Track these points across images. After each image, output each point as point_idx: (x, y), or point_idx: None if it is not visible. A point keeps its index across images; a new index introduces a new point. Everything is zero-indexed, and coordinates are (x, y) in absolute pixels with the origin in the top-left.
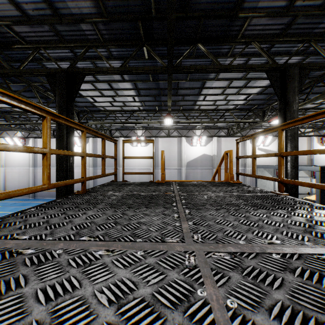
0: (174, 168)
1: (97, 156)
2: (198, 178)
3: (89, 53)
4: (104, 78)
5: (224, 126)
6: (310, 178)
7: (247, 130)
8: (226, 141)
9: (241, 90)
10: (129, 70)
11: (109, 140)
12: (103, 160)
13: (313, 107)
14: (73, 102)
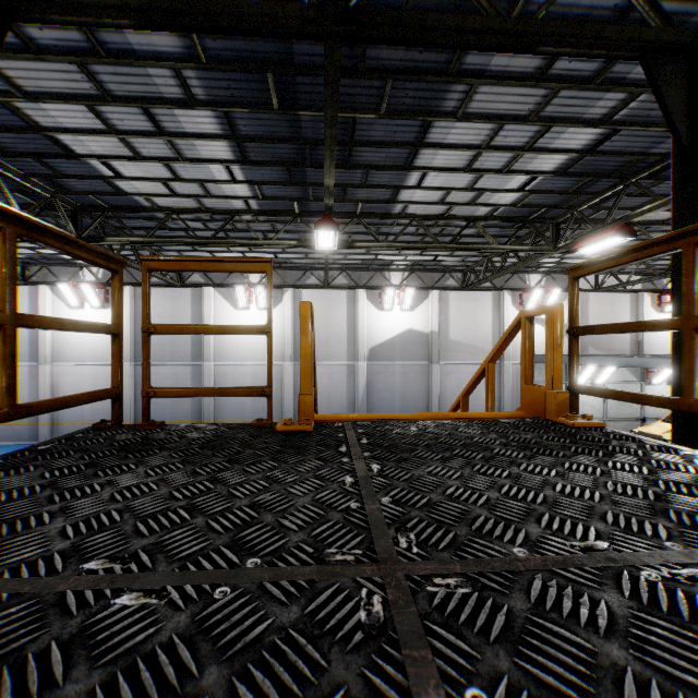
0: (339, 362)
1: None
2: (396, 386)
3: None
4: (127, 89)
5: (455, 265)
6: (640, 384)
7: (505, 276)
8: (460, 301)
9: (519, 160)
10: (183, 10)
11: (58, 247)
12: (2, 339)
13: (666, 221)
14: None
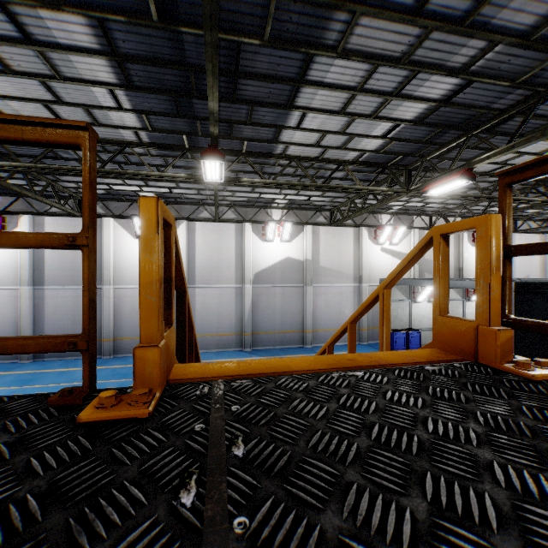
0: (228, 285)
1: None
2: (276, 305)
3: None
4: None
5: (325, 205)
6: (462, 301)
7: (363, 215)
8: (328, 234)
9: (386, 106)
10: None
11: None
12: None
13: (489, 172)
14: None
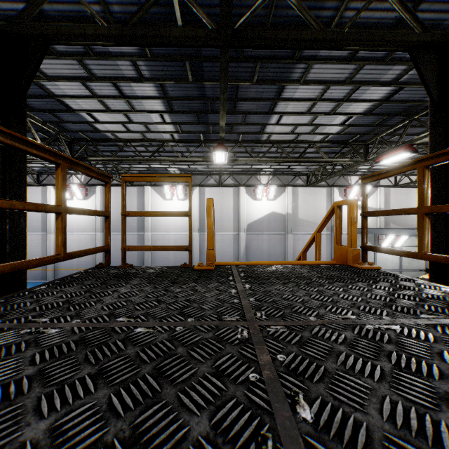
0: (228, 233)
1: (28, 208)
2: (264, 248)
3: (64, 5)
4: (104, 73)
5: (302, 171)
6: None
7: (334, 177)
8: (305, 194)
9: (340, 106)
10: (141, 35)
11: (83, 172)
12: (60, 219)
13: None
14: (25, 100)
